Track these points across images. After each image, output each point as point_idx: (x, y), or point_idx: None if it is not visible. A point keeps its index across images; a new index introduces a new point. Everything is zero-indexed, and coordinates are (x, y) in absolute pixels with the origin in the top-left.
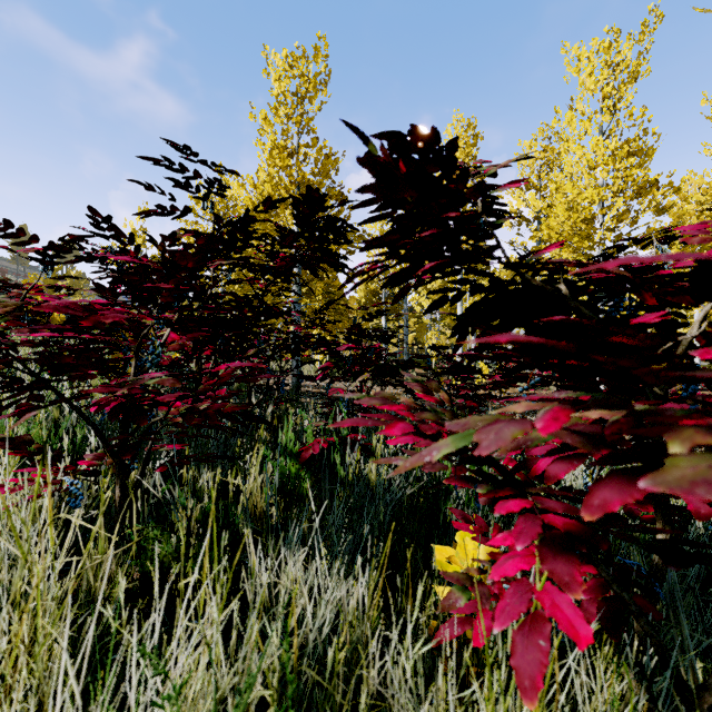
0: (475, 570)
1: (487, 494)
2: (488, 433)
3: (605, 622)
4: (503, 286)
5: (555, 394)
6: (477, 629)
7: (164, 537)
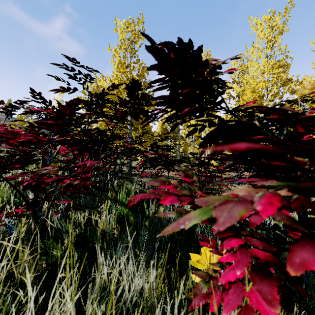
0: (211, 270)
1: (219, 234)
2: (223, 211)
3: (281, 301)
4: (225, 122)
5: (263, 183)
6: (212, 301)
7: (58, 247)
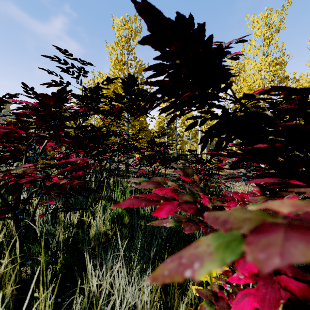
0: (216, 287)
1: None
2: (270, 251)
3: None
4: (231, 113)
5: None
6: None
7: (44, 252)
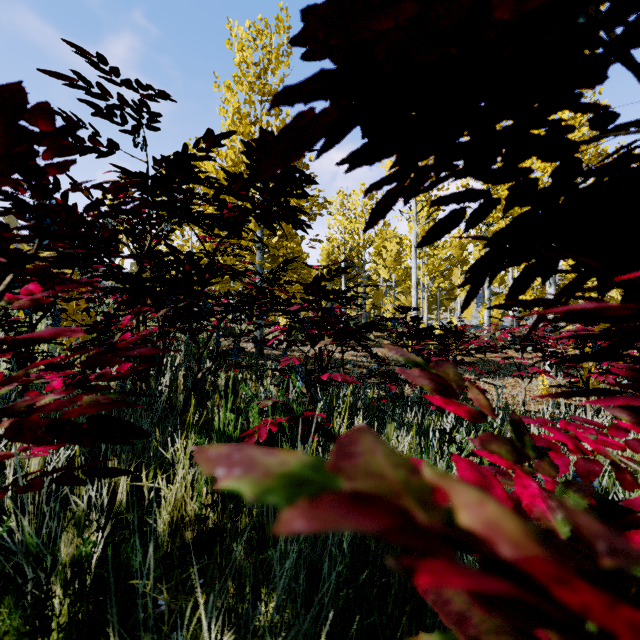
0: None
1: None
2: None
3: None
4: (605, 168)
5: None
6: None
7: (7, 600)
